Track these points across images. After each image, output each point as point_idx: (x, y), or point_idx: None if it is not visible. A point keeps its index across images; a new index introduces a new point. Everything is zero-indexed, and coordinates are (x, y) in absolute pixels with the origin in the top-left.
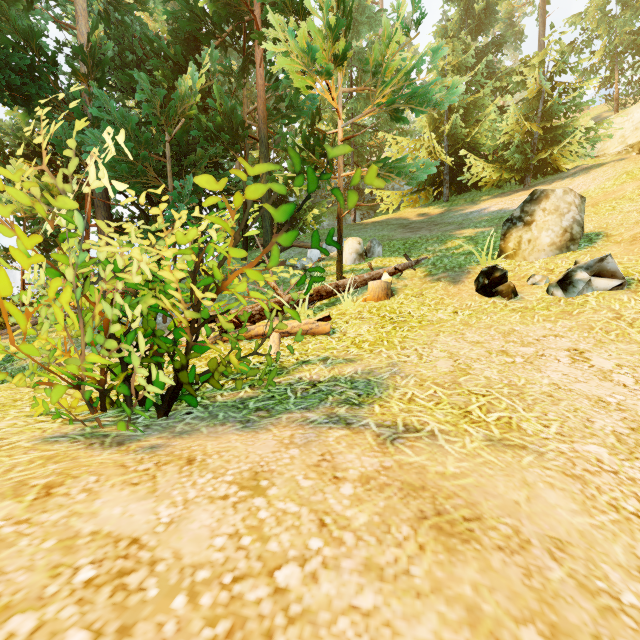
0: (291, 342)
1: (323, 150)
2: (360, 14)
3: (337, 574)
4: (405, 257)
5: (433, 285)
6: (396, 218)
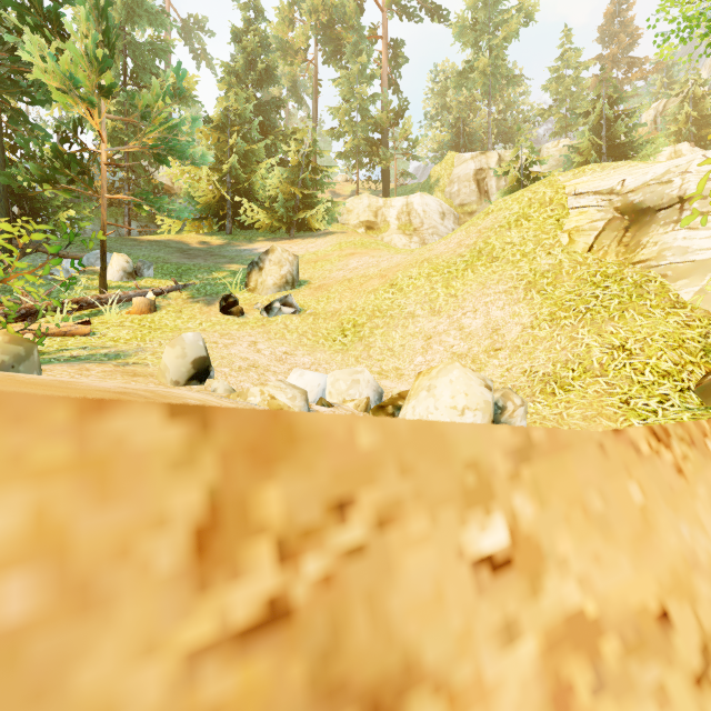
0: (49, 340)
1: (84, 167)
2: (136, 5)
3: (87, 378)
4: (174, 281)
5: (192, 305)
6: (177, 241)
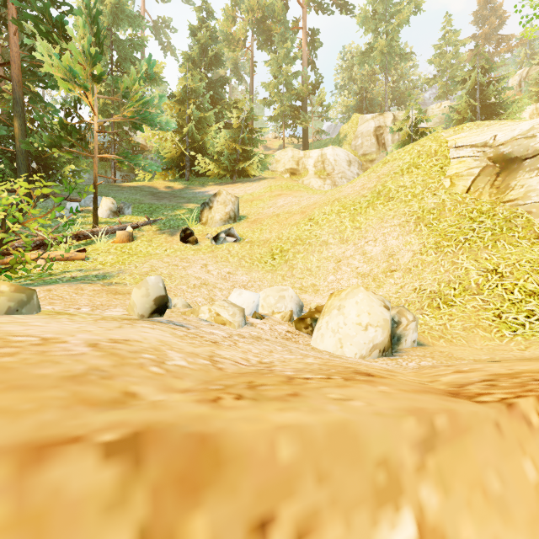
0: (56, 264)
1: (81, 134)
2: (120, 12)
3: (81, 297)
4: (146, 217)
5: (160, 236)
6: (149, 186)
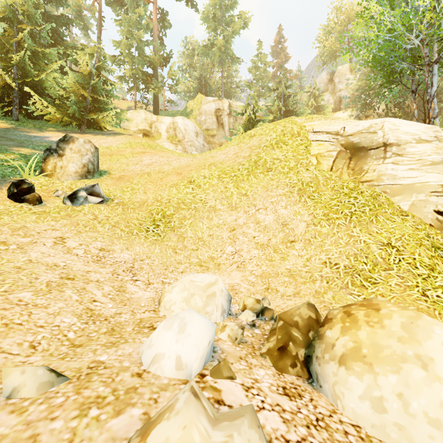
0: None
1: None
2: None
3: None
4: None
5: None
6: None
